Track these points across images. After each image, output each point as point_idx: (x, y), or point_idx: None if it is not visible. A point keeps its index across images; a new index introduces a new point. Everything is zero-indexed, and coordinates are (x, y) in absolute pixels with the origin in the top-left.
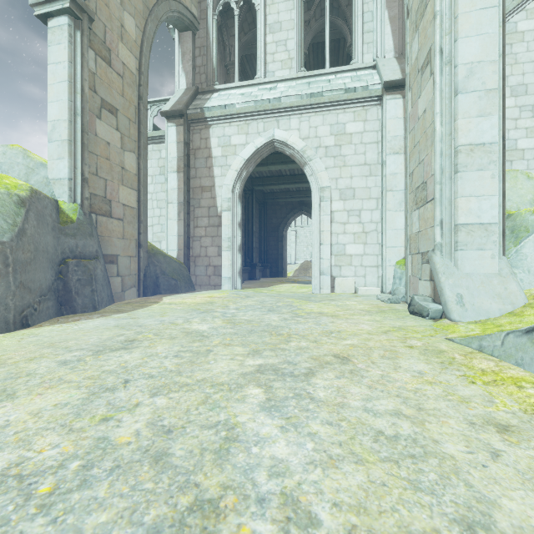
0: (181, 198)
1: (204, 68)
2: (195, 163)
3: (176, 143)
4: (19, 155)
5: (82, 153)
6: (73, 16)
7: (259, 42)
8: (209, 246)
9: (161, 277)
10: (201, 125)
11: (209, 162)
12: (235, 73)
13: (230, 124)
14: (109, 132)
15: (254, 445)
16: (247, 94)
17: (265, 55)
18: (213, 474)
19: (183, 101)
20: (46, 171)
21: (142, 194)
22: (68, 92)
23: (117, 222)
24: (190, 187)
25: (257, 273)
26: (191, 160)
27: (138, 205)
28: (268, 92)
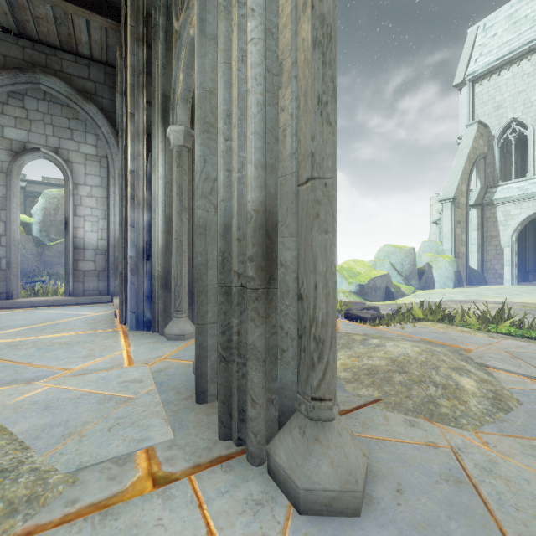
0: (479, 243)
1: (491, 174)
2: (487, 224)
3: (476, 217)
4: (434, 243)
5: (453, 241)
6: (451, 201)
7: (529, 156)
8: (495, 264)
9: (473, 278)
10: (490, 206)
11: (495, 224)
12: (512, 174)
13: (509, 205)
14: (459, 230)
15: (522, 294)
16: (520, 188)
17: (534, 162)
18: (518, 294)
19: (480, 198)
20: (442, 247)
21: (467, 247)
22: (450, 224)
23: (460, 259)
24: (484, 236)
25: (530, 277)
26: (484, 223)
27: (465, 252)
28: (535, 186)
